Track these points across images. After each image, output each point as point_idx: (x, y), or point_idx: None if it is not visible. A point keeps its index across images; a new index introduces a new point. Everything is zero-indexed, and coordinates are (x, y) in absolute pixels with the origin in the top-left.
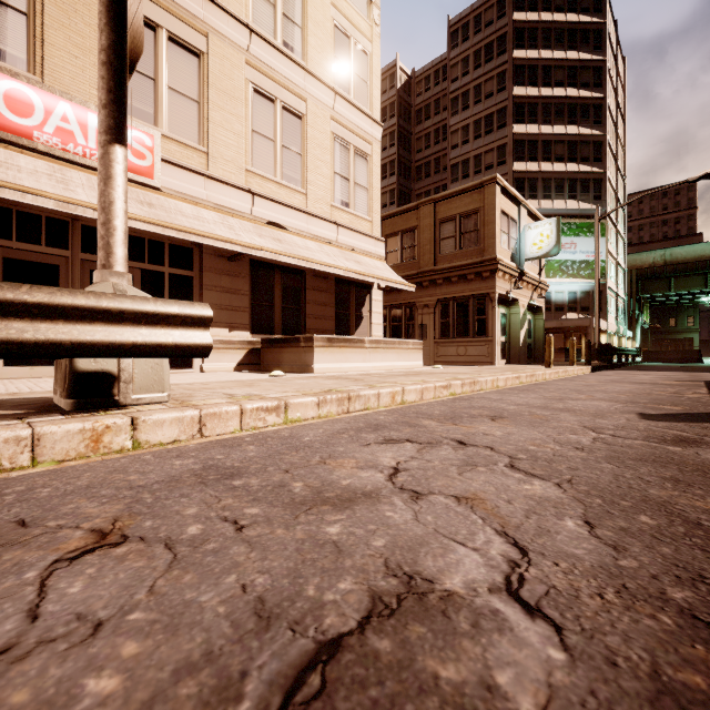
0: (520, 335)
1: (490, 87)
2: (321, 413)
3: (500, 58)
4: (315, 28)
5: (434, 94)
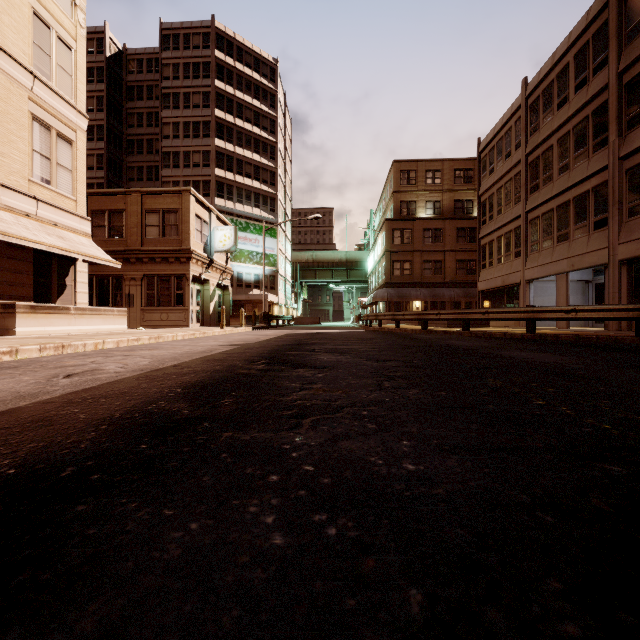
0: (211, 306)
1: (198, 99)
2: (42, 355)
3: (206, 80)
4: (9, 8)
5: (147, 80)
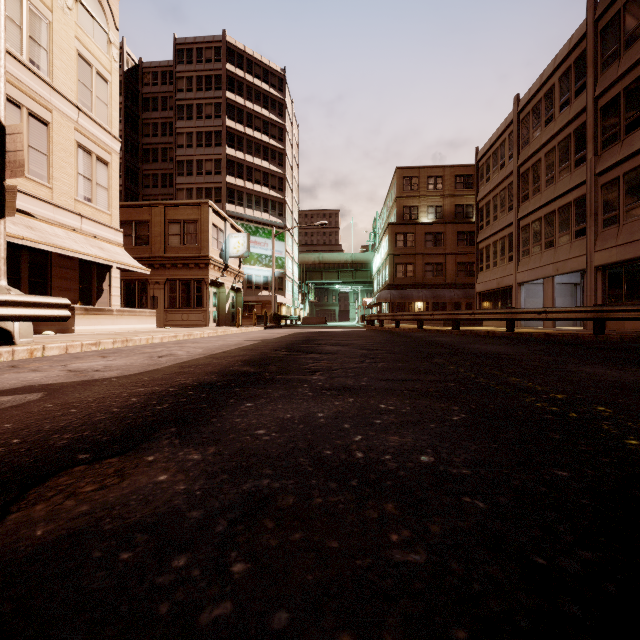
0: (226, 307)
1: (210, 110)
2: (114, 347)
3: (217, 92)
4: (60, 53)
5: (161, 91)
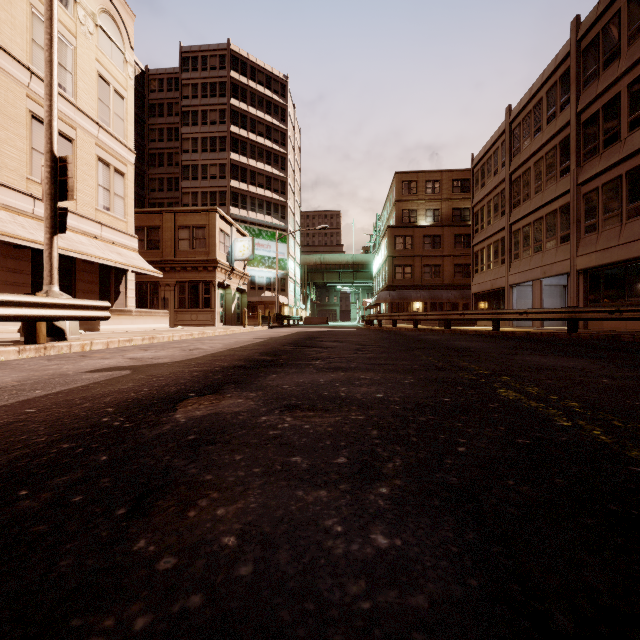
0: (232, 307)
1: (215, 116)
2: (143, 343)
3: (222, 99)
4: (83, 75)
5: (167, 98)
